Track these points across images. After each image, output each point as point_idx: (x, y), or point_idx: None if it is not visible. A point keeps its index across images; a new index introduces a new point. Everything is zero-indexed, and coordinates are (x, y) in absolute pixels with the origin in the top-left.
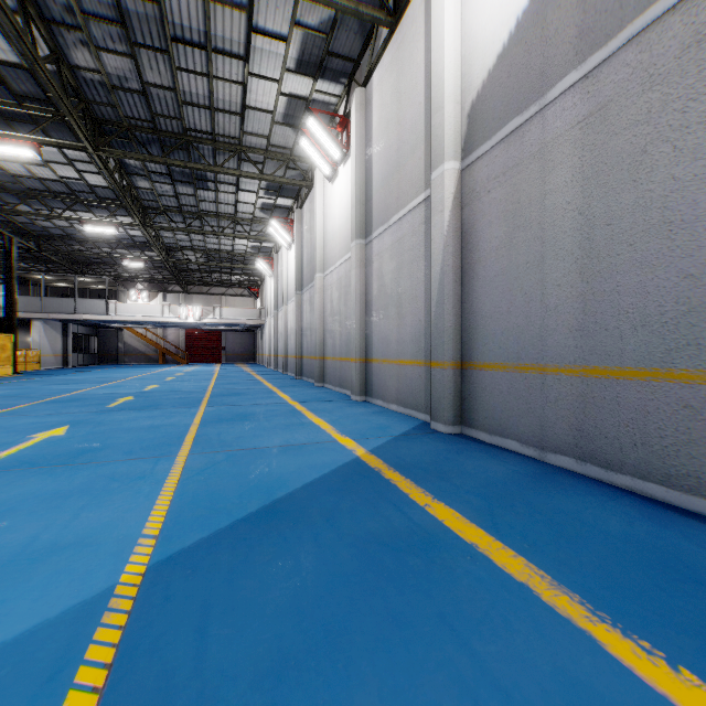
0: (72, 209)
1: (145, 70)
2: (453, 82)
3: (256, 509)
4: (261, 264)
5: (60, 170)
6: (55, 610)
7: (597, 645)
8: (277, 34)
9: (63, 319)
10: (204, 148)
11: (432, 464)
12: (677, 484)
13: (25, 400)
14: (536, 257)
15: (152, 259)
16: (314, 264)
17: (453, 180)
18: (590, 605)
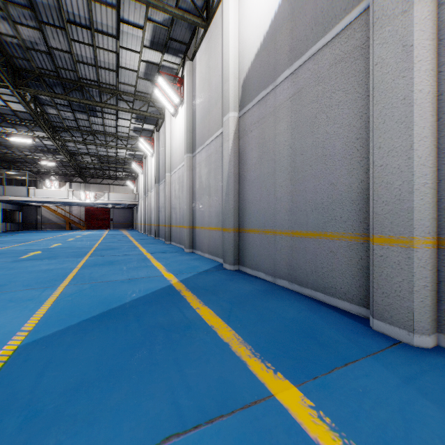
0: (1, 125)
1: (49, 39)
2: (234, 66)
3: (97, 314)
4: (135, 165)
5: None
6: None
7: (246, 367)
8: (136, 24)
9: None
10: (93, 90)
11: (212, 287)
12: (328, 292)
13: None
14: (272, 170)
15: (60, 160)
16: (165, 167)
17: (234, 123)
18: (254, 350)
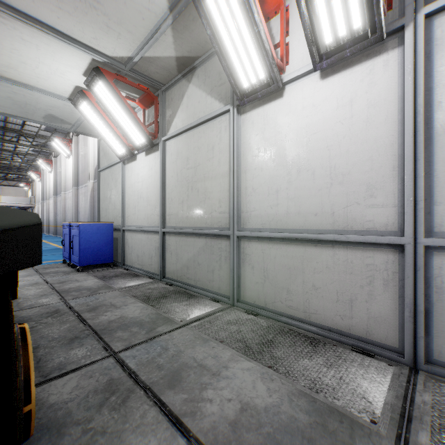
0: None
1: None
2: (92, 162)
3: None
4: (33, 174)
5: None
6: None
7: None
8: None
9: None
10: None
11: None
12: None
13: None
14: None
15: None
16: (61, 188)
17: (92, 185)
18: None
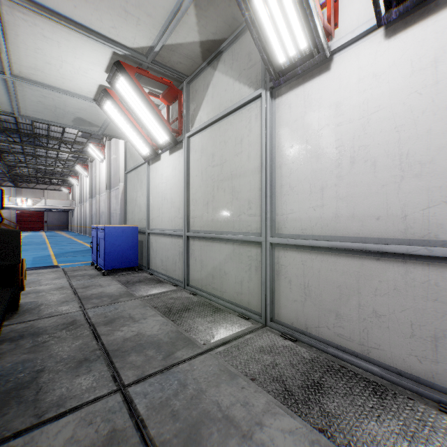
0: None
1: (19, 119)
2: (122, 165)
3: (69, 252)
4: (72, 179)
5: None
6: (45, 255)
7: None
8: None
9: None
10: (43, 138)
11: None
12: None
13: None
14: None
15: None
16: (96, 191)
17: (122, 187)
18: None
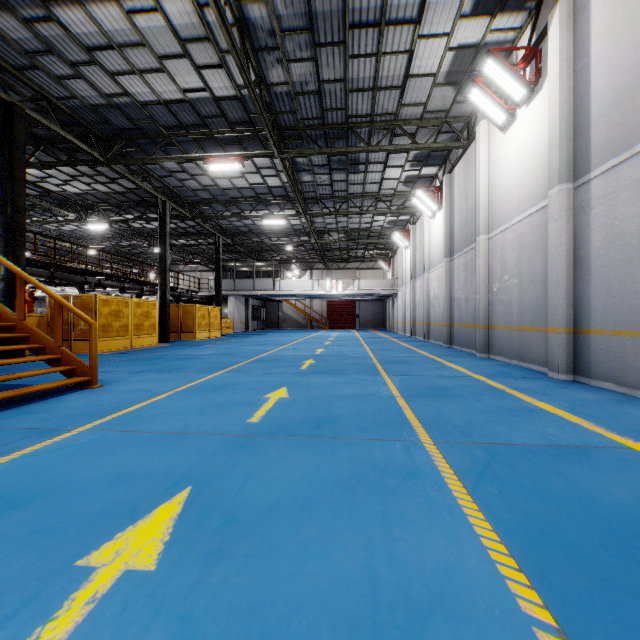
0: (255, 209)
1: (322, 68)
2: None
3: None
4: (398, 236)
5: (250, 179)
6: None
7: None
8: None
9: (246, 295)
10: (361, 132)
11: None
12: None
13: (240, 359)
14: None
15: (306, 243)
16: (476, 226)
17: None
18: None
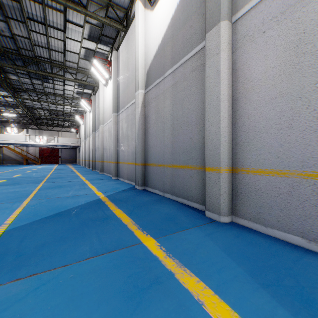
0: None
1: (13, 28)
2: (142, 61)
3: (52, 214)
4: (78, 118)
5: None
6: None
7: (133, 233)
8: (78, 24)
9: None
10: (46, 65)
11: (125, 199)
12: (189, 199)
13: None
14: (162, 128)
15: (20, 113)
16: (99, 121)
17: (142, 97)
18: (139, 227)
